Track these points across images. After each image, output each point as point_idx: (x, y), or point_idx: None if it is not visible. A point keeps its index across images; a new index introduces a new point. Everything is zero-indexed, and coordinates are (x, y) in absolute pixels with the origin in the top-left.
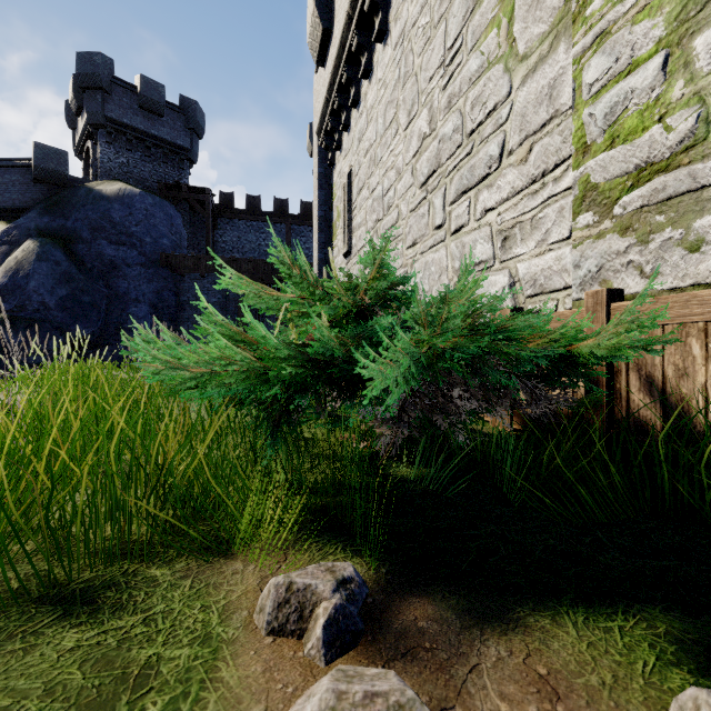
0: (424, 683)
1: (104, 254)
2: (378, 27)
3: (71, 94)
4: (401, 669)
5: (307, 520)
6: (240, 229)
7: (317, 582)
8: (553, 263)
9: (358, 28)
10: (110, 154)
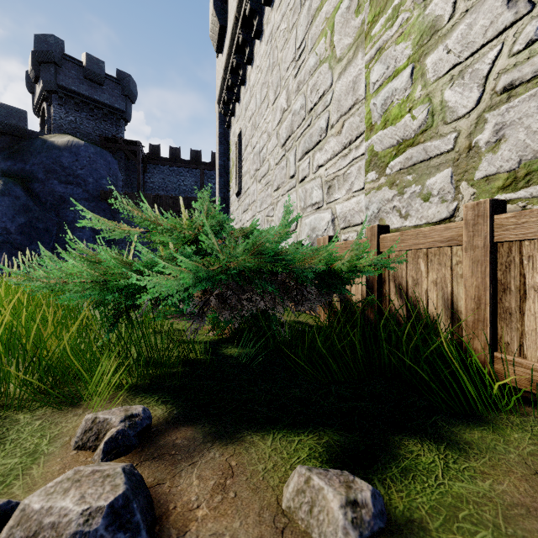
0: (157, 472)
1: (56, 191)
2: (255, 27)
3: (30, 66)
4: (147, 465)
5: (144, 383)
6: (164, 173)
7: (112, 417)
8: (355, 206)
9: (242, 27)
10: (61, 114)
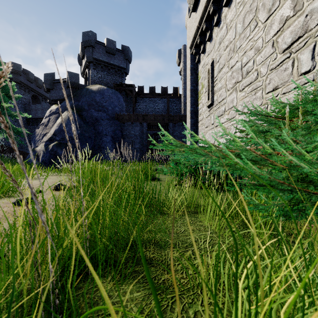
0: None
1: (93, 115)
2: None
3: (80, 51)
4: None
5: None
6: (146, 102)
7: None
8: None
9: None
10: (94, 74)
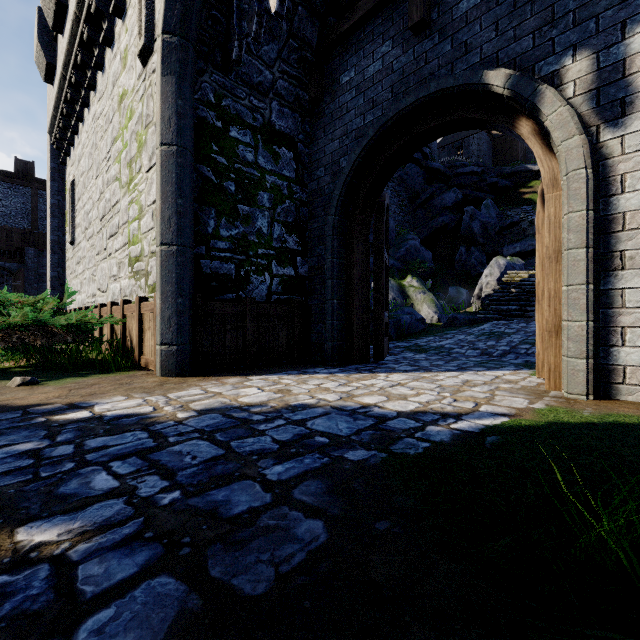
0: None
1: None
2: (82, 99)
3: None
4: None
5: None
6: None
7: None
8: (127, 284)
9: (71, 86)
10: None
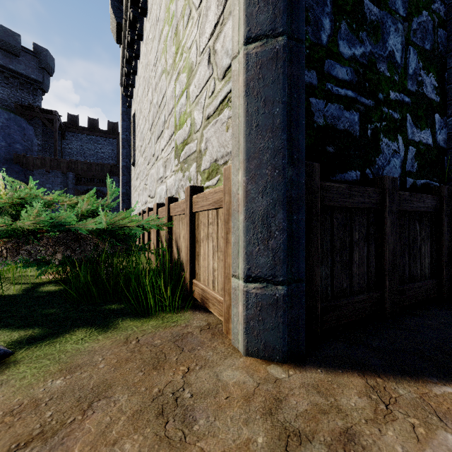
0: None
1: None
2: (137, 31)
3: None
4: None
5: None
6: (82, 140)
7: None
8: (173, 182)
9: (130, 28)
10: None
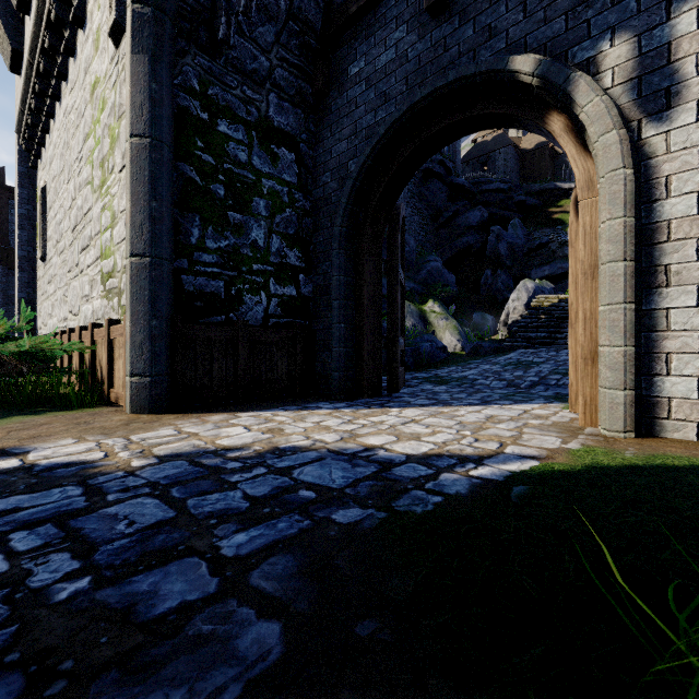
0: None
1: None
2: (51, 91)
3: None
4: None
5: None
6: None
7: None
8: (100, 305)
9: (39, 76)
10: None
